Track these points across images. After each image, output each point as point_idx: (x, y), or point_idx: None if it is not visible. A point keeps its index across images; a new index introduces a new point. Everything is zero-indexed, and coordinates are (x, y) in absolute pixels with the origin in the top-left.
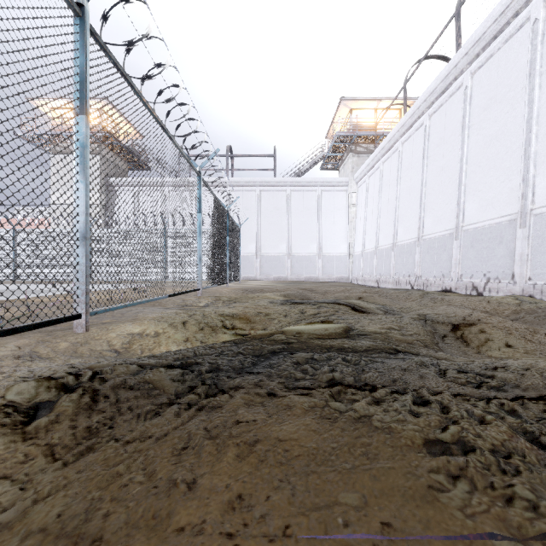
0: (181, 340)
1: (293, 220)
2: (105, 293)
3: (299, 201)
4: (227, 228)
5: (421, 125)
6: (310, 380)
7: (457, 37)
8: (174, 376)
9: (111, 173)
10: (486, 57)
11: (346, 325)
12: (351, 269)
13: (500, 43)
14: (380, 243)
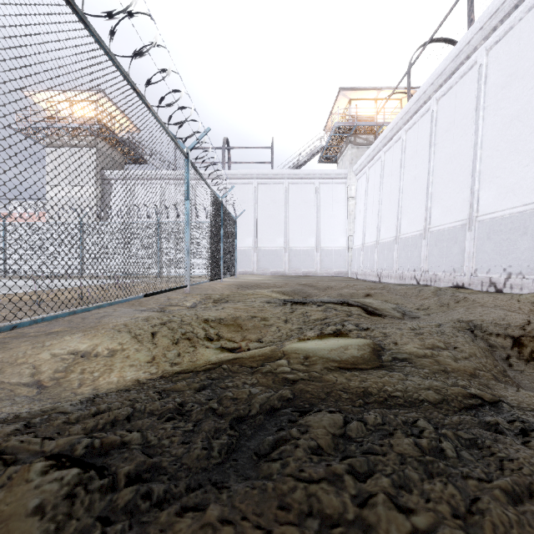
0: (144, 361)
1: (291, 213)
2: (85, 290)
3: (296, 194)
4: (221, 219)
5: (428, 111)
6: (360, 533)
7: (470, 12)
8: (51, 500)
9: (107, 166)
10: (505, 30)
11: (372, 341)
12: (351, 263)
13: (522, 13)
14: (381, 236)
